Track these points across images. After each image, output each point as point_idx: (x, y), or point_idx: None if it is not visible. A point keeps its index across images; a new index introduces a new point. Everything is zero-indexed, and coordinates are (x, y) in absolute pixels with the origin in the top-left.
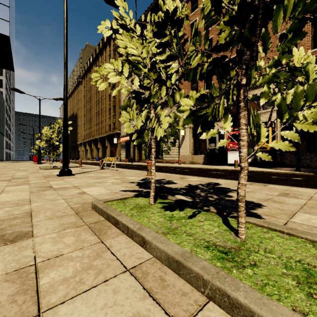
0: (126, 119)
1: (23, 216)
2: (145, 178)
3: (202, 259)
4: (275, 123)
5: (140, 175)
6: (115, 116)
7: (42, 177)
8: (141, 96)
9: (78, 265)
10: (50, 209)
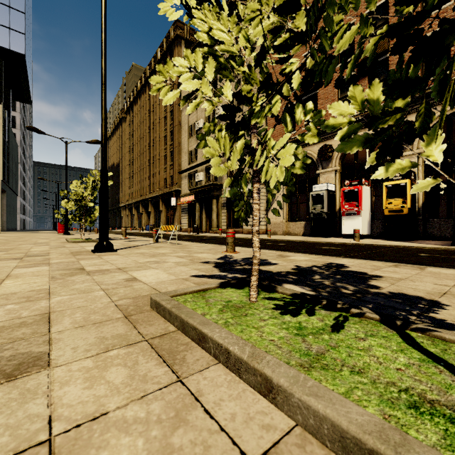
0: (214, 152)
1: (35, 321)
2: (224, 256)
3: (440, 453)
4: (416, 173)
5: (216, 251)
6: (173, 166)
7: (69, 253)
8: (235, 115)
9: (141, 446)
10: (81, 308)
